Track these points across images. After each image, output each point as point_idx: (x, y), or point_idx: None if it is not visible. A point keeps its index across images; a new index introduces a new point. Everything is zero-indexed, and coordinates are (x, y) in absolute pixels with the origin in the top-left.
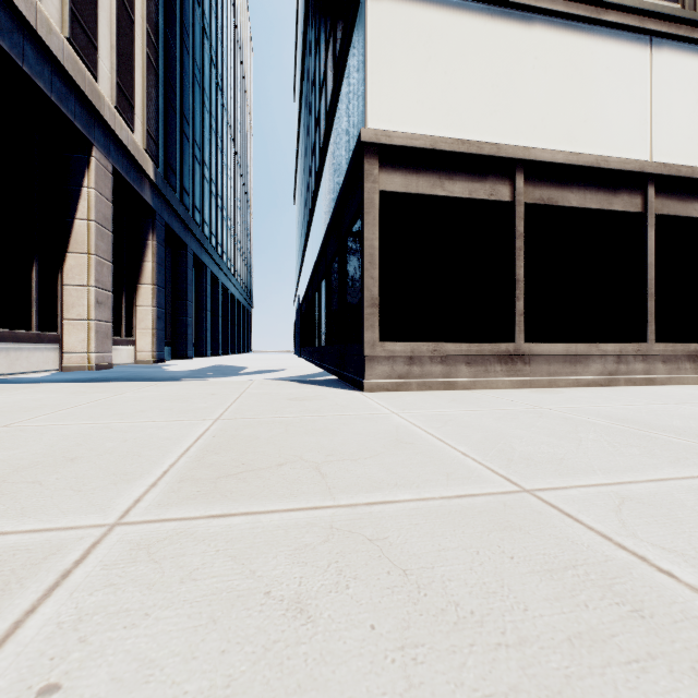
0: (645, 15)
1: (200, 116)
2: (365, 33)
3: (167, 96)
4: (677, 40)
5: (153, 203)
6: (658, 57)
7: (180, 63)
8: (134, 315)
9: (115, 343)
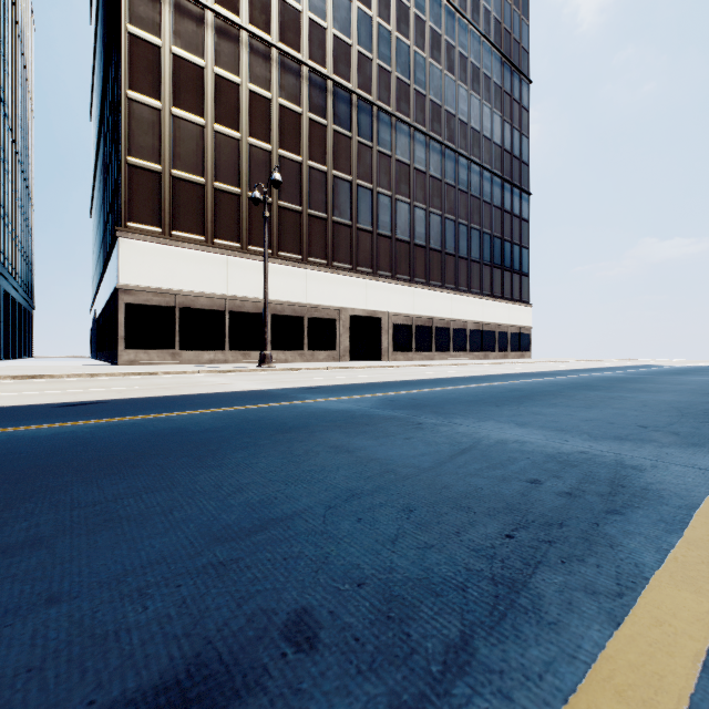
0: (225, 250)
1: None
2: (119, 254)
3: None
4: (237, 257)
5: None
6: (230, 262)
7: None
8: None
9: None
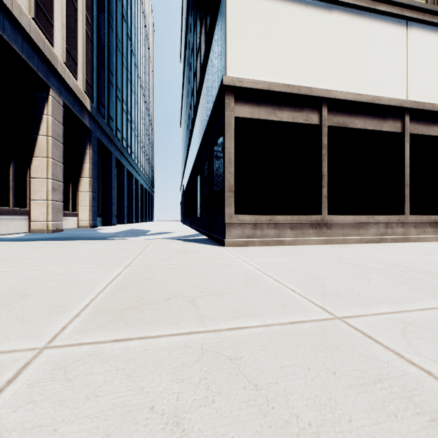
0: (403, 7)
1: (120, 70)
2: (226, 14)
3: (99, 57)
4: (423, 23)
5: (89, 125)
6: (411, 33)
7: (107, 37)
8: (77, 197)
9: (65, 215)
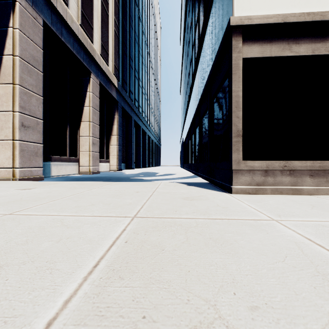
0: None
1: (137, 57)
2: None
3: (123, 49)
4: None
5: (117, 98)
6: None
7: (129, 34)
8: (109, 149)
9: (101, 162)
